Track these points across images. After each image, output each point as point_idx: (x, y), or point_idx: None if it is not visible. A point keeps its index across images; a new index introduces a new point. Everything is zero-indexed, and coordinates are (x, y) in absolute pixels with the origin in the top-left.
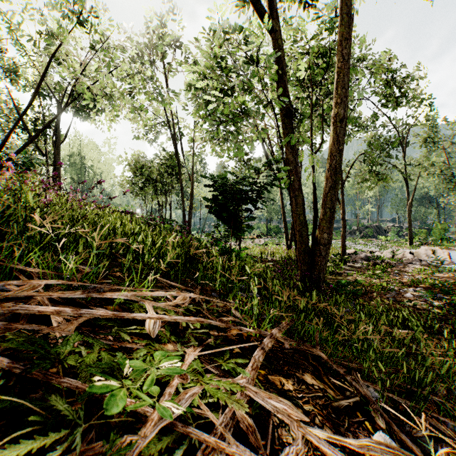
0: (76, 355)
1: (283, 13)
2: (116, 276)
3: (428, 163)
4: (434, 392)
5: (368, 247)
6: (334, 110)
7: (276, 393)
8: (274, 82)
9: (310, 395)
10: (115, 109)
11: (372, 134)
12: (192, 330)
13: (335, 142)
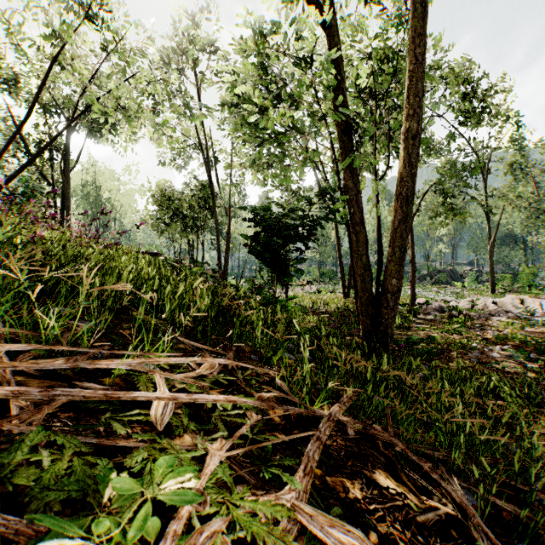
0: (32, 468)
1: (339, 11)
2: (124, 335)
3: (513, 194)
4: (543, 488)
5: (442, 296)
6: (405, 123)
7: (339, 506)
8: (330, 90)
9: (385, 506)
10: (131, 124)
11: (446, 159)
12: (220, 412)
13: (406, 164)
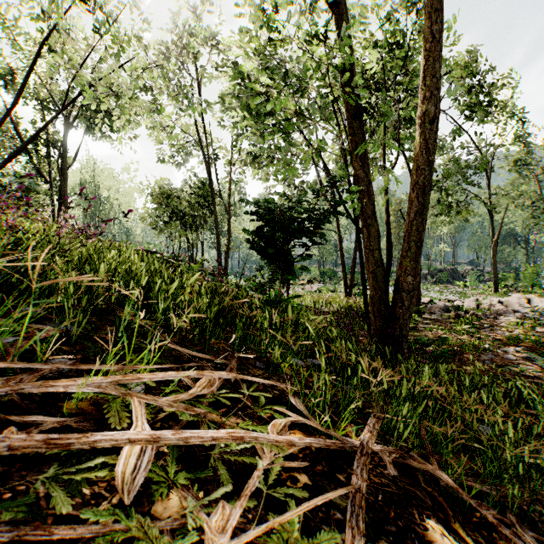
0: None
1: None
2: (106, 340)
3: (515, 193)
4: None
5: (444, 295)
6: (422, 106)
7: None
8: (338, 72)
9: None
10: (125, 111)
11: (448, 157)
12: (221, 448)
13: (423, 150)
